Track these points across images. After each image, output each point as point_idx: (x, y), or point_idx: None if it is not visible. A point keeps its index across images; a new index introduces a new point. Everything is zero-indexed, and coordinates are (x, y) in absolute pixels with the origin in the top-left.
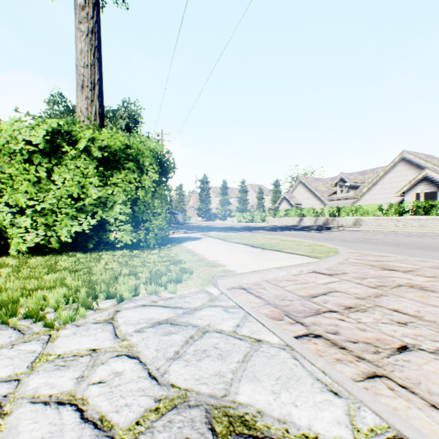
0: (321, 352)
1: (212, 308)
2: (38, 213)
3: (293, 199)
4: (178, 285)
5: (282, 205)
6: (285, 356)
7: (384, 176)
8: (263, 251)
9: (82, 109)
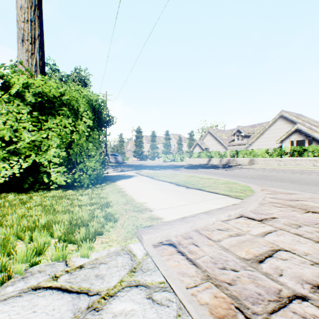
0: None
1: (132, 291)
2: None
3: (203, 144)
4: (97, 240)
5: (196, 149)
6: None
7: (268, 128)
8: (187, 190)
9: (23, 60)
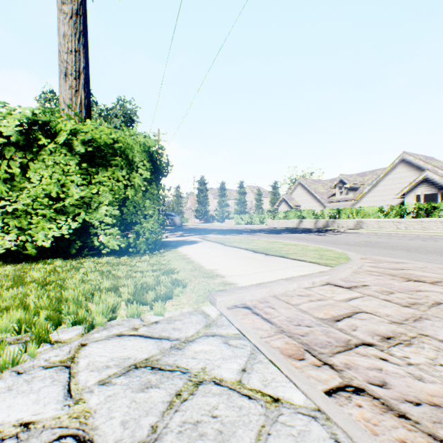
0: (373, 426)
1: (209, 339)
2: (10, 215)
3: (292, 201)
4: (167, 303)
5: (281, 207)
6: (320, 434)
7: (384, 178)
8: (267, 257)
9: (66, 99)
